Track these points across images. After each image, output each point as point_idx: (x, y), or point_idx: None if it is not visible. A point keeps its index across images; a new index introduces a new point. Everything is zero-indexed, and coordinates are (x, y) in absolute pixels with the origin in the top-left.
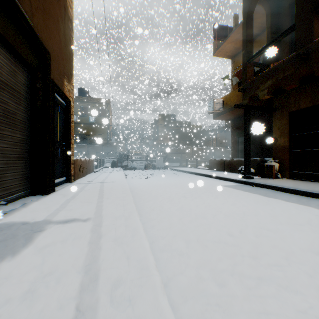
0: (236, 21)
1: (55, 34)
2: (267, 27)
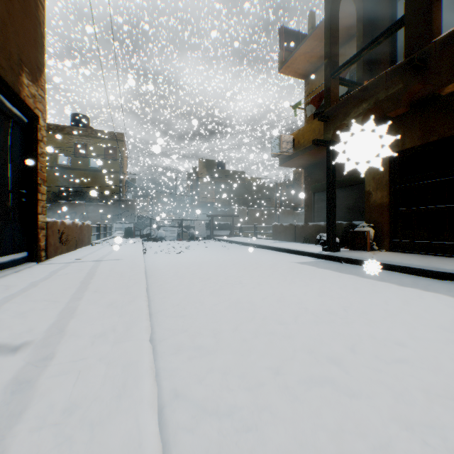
0: (312, 22)
1: None
2: (358, 28)
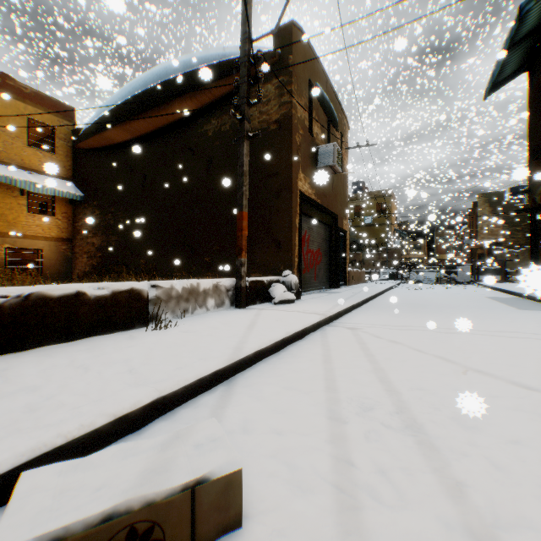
0: None
1: (339, 200)
2: None
